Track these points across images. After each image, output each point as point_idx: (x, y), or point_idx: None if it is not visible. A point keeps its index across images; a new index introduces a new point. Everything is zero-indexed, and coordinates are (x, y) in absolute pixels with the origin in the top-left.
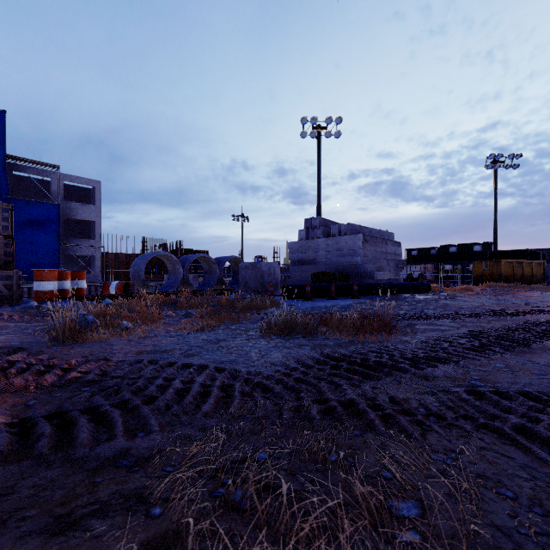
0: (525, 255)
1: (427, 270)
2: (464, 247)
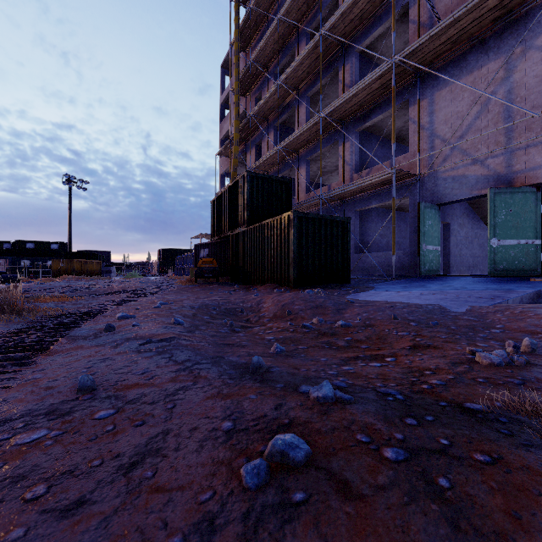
0: (90, 256)
1: (0, 265)
2: (42, 245)
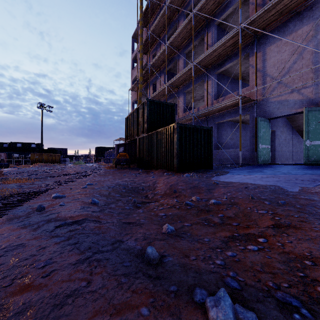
0: (54, 151)
1: (1, 156)
2: (26, 145)
